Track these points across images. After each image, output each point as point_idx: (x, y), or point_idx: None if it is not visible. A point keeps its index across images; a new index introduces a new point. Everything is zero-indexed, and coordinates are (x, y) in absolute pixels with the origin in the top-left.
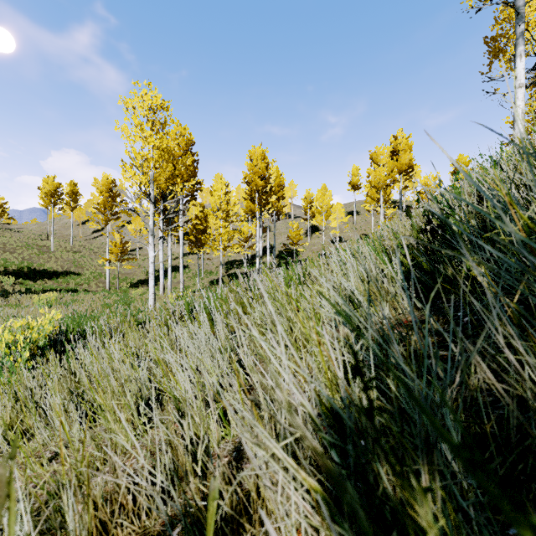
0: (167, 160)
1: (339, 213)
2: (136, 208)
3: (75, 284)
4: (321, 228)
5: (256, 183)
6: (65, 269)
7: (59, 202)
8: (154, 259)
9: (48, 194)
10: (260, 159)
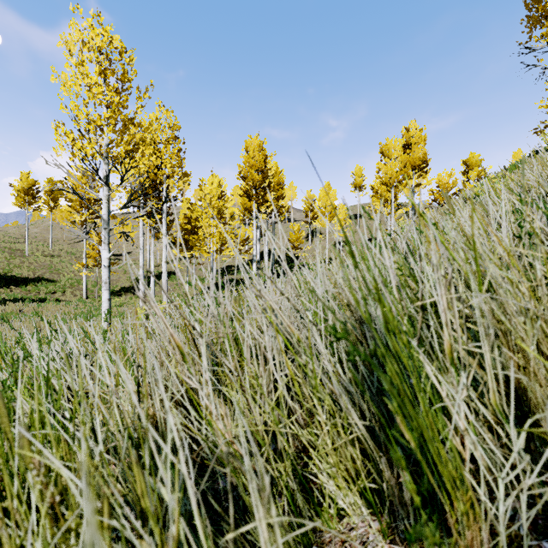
0: (148, 147)
1: (343, 215)
2: (88, 193)
3: (47, 292)
4: (322, 231)
5: (253, 178)
6: (38, 275)
7: (34, 201)
8: (109, 261)
9: (22, 192)
10: (258, 151)
